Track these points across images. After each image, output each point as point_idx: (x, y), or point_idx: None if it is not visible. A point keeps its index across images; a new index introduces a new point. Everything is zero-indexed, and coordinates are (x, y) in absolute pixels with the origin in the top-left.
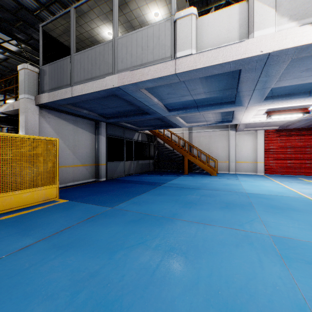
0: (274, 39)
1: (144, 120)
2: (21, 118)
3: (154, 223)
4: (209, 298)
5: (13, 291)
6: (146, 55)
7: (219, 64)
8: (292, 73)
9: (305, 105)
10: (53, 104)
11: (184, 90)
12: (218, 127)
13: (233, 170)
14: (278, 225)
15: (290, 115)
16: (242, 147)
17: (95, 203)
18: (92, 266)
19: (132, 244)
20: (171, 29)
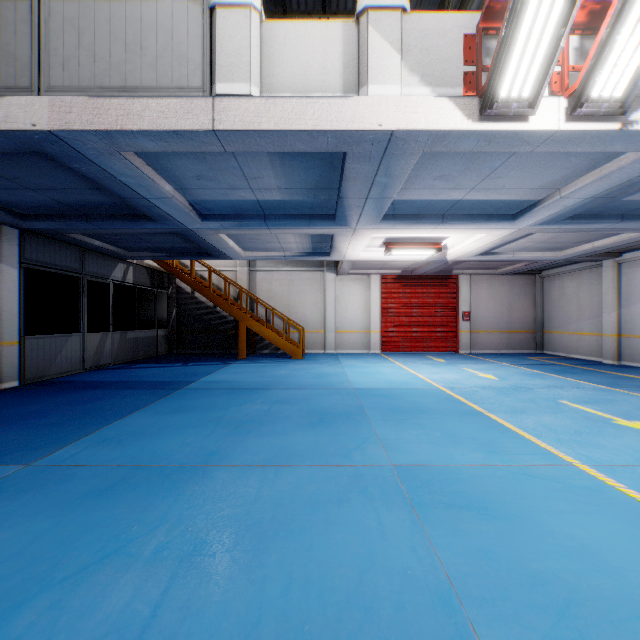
0: (400, 108)
1: (140, 234)
2: None
3: (156, 487)
4: None
5: None
6: (137, 67)
7: (306, 130)
8: (422, 178)
9: (437, 238)
10: None
11: (235, 176)
12: (305, 264)
13: (332, 347)
14: (404, 445)
15: (418, 252)
16: (346, 304)
17: None
18: None
19: (82, 564)
20: (203, 23)
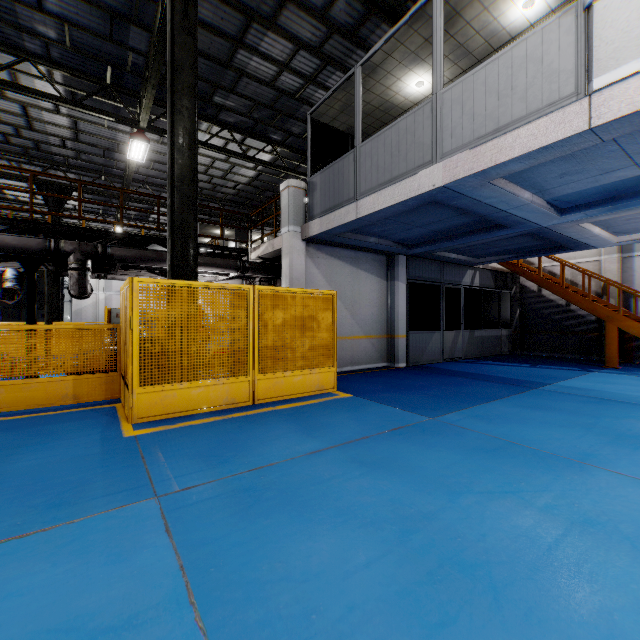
0: None
1: (490, 242)
2: (284, 262)
3: (533, 463)
4: None
5: (322, 502)
6: (508, 107)
7: None
8: None
9: None
10: (326, 234)
11: (610, 159)
12: None
13: None
14: None
15: None
16: None
17: (398, 405)
18: (422, 504)
19: (489, 489)
20: (576, 29)
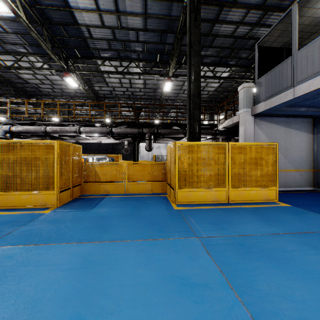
0: None
1: None
2: (240, 129)
3: None
4: None
5: (291, 262)
6: None
7: None
8: None
9: None
10: (269, 110)
11: None
12: None
13: None
14: None
15: None
16: None
17: None
18: None
19: None
20: None
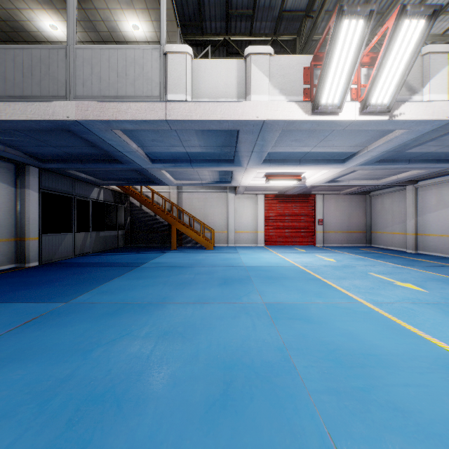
0: (268, 108)
1: (111, 170)
2: None
3: (139, 312)
4: (209, 363)
5: None
6: (124, 85)
7: (217, 120)
8: (285, 141)
9: (298, 172)
10: None
11: (174, 140)
12: (215, 187)
13: (232, 242)
14: (271, 294)
15: (287, 181)
16: (242, 214)
17: (31, 300)
18: (60, 372)
19: (113, 338)
20: (160, 61)
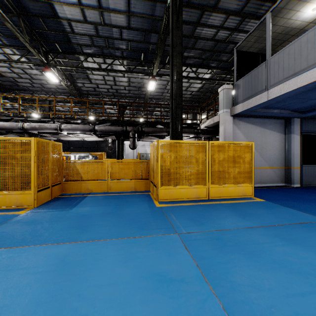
0: None
1: None
2: (220, 128)
3: None
4: None
5: (262, 254)
6: None
7: None
8: None
9: None
10: (246, 111)
11: None
12: None
13: None
14: None
15: None
16: None
17: (299, 209)
18: None
19: None
20: None
